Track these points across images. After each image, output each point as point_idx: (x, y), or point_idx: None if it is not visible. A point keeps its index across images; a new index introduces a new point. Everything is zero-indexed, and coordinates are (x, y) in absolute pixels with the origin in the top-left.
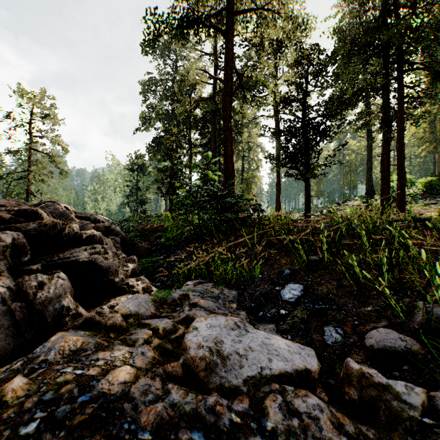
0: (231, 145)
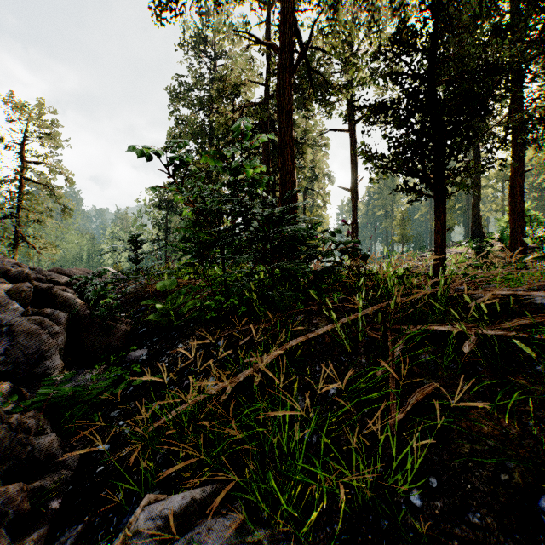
0: (291, 152)
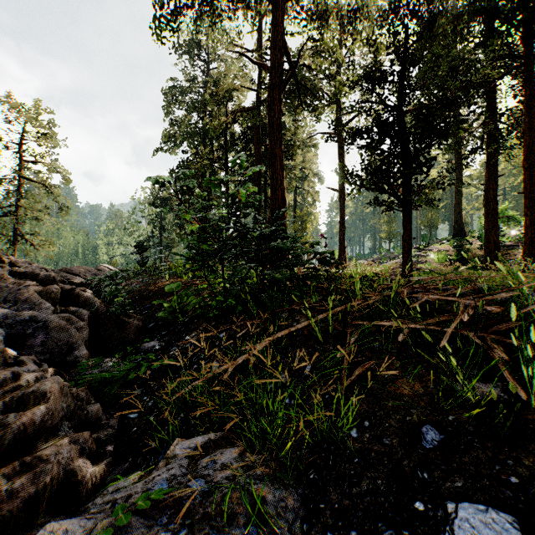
0: (280, 162)
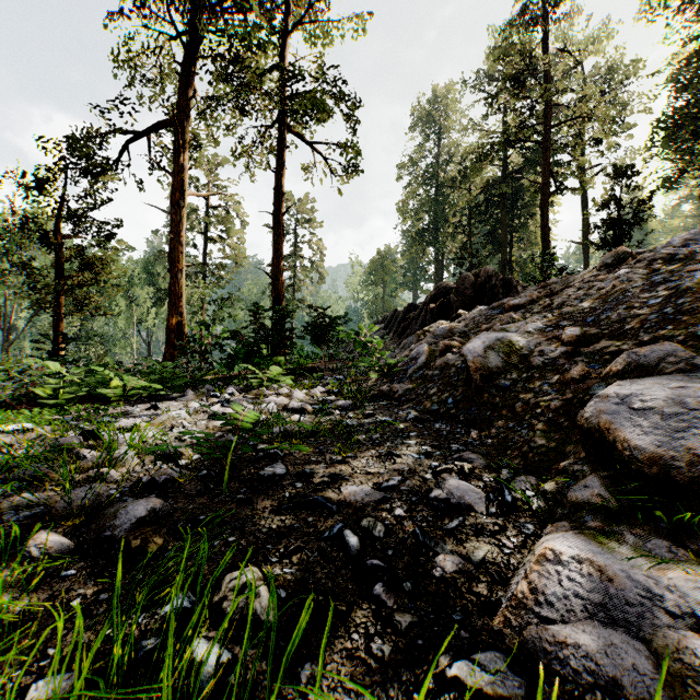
0: (548, 236)
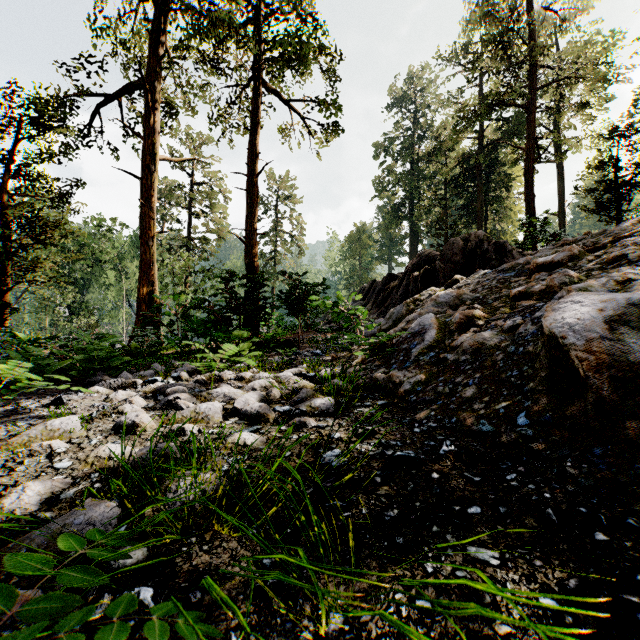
0: (533, 203)
